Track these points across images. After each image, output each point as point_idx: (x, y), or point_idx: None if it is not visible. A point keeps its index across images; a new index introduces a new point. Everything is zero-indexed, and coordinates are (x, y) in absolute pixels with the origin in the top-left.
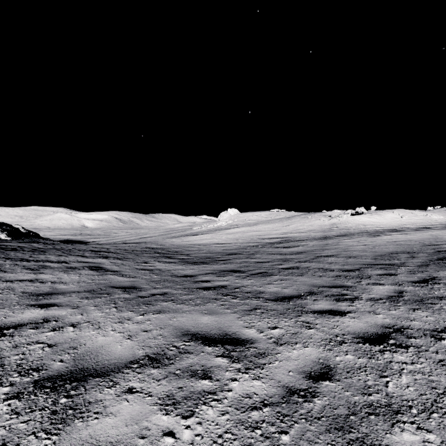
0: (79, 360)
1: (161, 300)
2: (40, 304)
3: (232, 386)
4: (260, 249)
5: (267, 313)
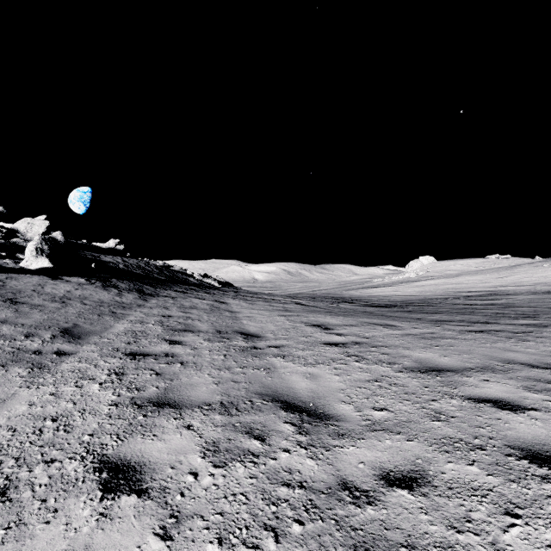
0: (322, 323)
1: (350, 315)
2: (288, 312)
3: (385, 331)
4: (447, 301)
5: (416, 322)
